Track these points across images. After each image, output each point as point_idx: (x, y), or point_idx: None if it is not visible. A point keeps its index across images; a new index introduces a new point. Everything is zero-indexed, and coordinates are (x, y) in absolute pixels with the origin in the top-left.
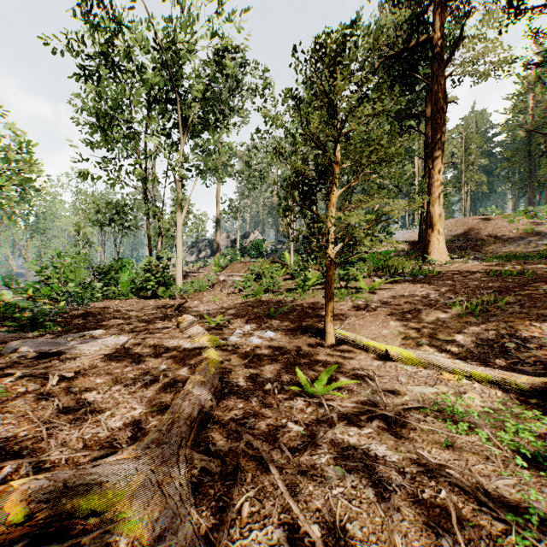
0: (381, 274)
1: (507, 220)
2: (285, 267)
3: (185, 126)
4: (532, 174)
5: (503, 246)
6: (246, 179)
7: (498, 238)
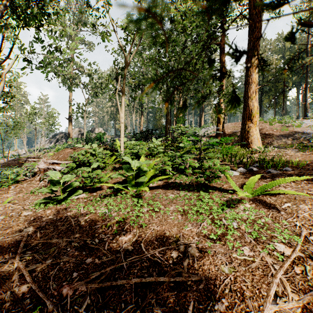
0: (224, 164)
1: (266, 123)
2: (114, 155)
3: (11, 8)
4: (260, 102)
5: (272, 140)
6: (92, 89)
7: (267, 134)
